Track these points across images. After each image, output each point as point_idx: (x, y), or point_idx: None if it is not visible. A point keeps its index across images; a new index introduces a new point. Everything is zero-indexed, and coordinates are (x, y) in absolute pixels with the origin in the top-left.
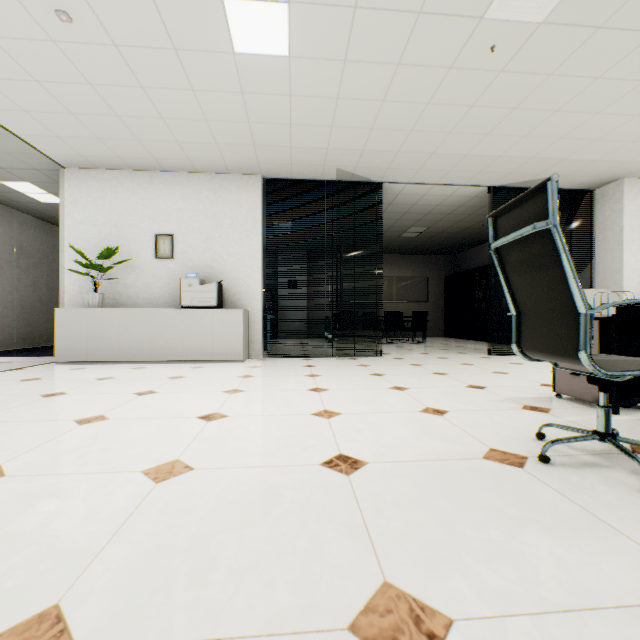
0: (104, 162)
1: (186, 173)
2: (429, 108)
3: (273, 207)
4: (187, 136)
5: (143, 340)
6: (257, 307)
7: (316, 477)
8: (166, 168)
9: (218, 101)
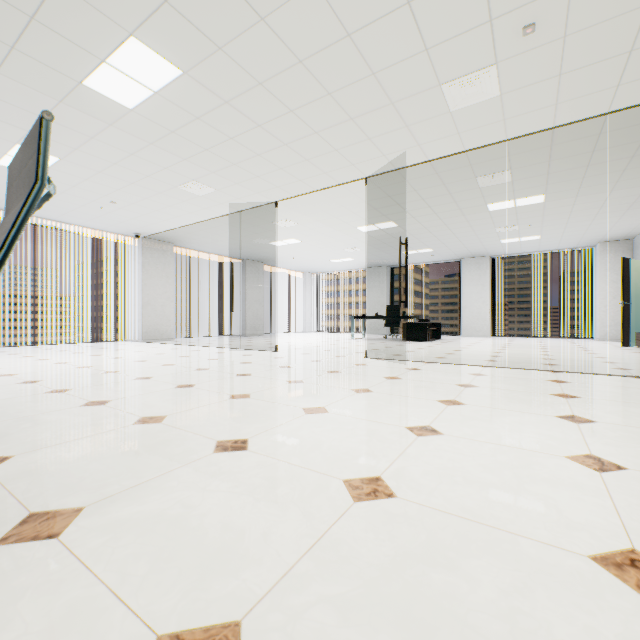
0: None
1: None
2: None
3: None
4: None
5: None
6: None
7: (236, 433)
8: None
9: None
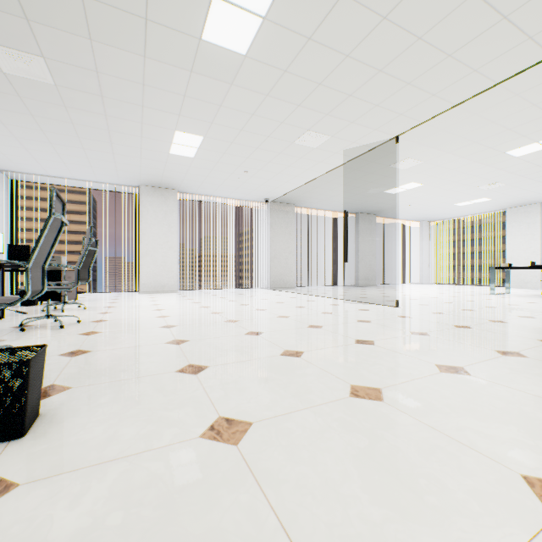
0: None
1: None
2: None
3: None
4: None
5: None
6: None
7: None
8: None
9: None
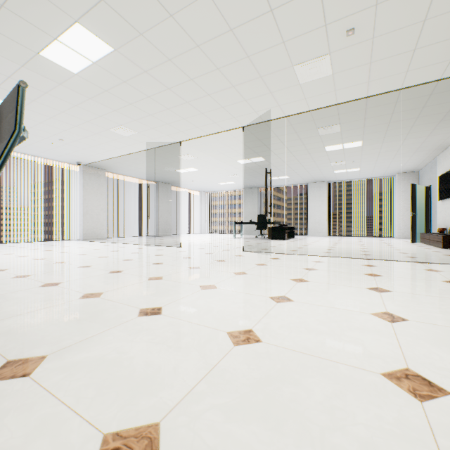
0: None
1: None
2: None
3: None
4: None
5: None
6: None
7: (153, 303)
8: None
9: None
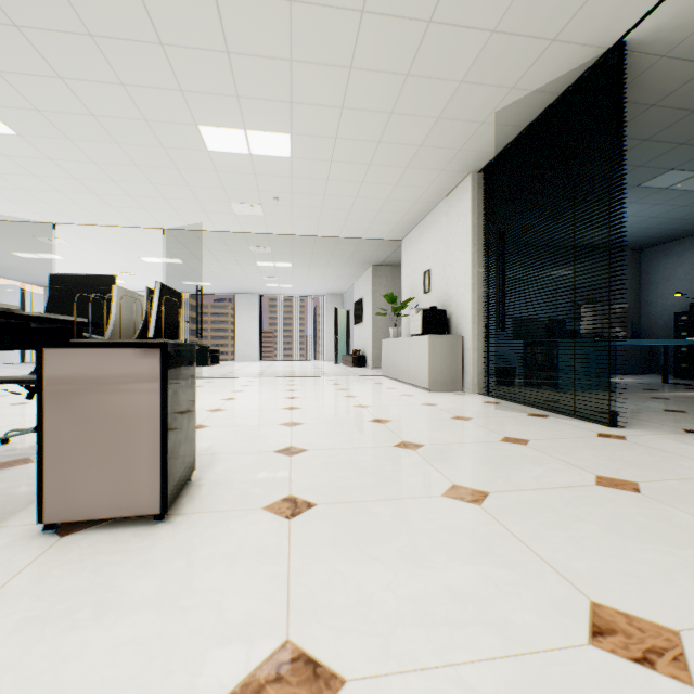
0: (401, 229)
1: (435, 208)
2: (374, 7)
3: (488, 202)
4: (381, 194)
5: (398, 363)
6: (468, 332)
7: None
8: (423, 213)
9: (340, 173)
